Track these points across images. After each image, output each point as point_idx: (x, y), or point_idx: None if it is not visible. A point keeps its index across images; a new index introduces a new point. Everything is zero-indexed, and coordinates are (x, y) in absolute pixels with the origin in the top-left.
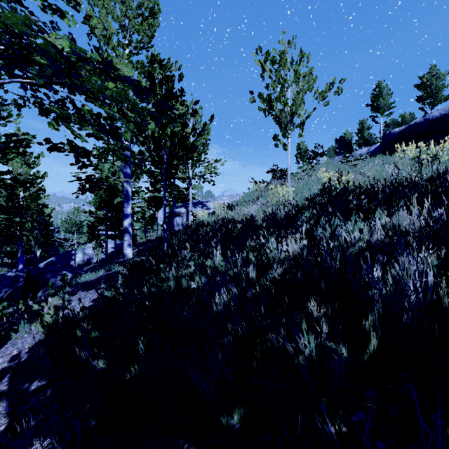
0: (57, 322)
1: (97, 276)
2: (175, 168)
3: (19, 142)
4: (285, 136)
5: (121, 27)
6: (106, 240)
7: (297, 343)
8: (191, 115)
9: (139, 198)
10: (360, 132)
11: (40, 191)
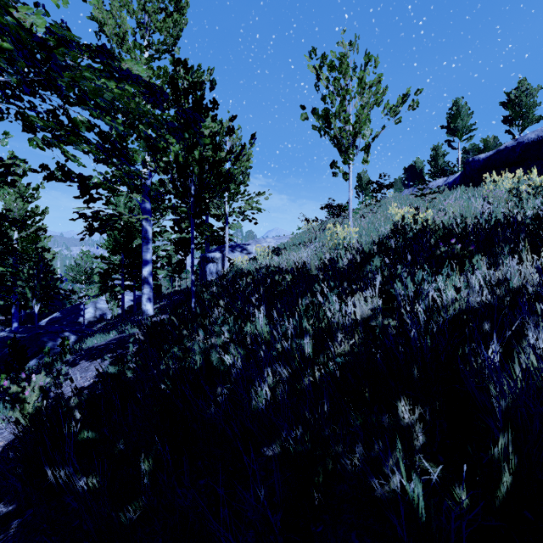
0: (39, 413)
1: (106, 340)
2: (206, 202)
3: (5, 169)
4: (346, 162)
5: (139, 25)
6: (123, 293)
7: (380, 467)
8: (227, 134)
9: (165, 239)
10: (434, 160)
11: (40, 231)
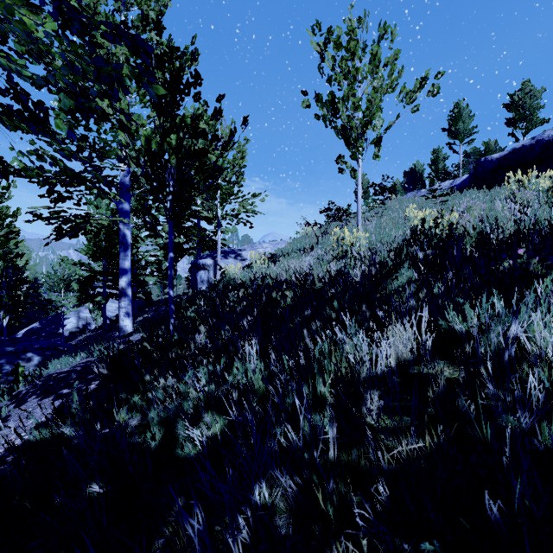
0: None
1: (71, 365)
2: (187, 201)
3: None
4: (355, 156)
5: None
6: (105, 302)
7: None
8: (213, 117)
9: (154, 244)
10: (434, 163)
11: (12, 235)
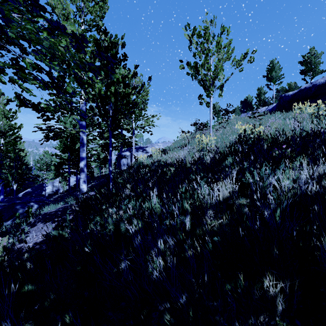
0: None
1: (56, 208)
2: (119, 121)
3: None
4: (208, 96)
5: (78, 9)
6: (69, 177)
7: None
8: (133, 77)
9: (96, 144)
10: (259, 96)
11: (17, 139)
